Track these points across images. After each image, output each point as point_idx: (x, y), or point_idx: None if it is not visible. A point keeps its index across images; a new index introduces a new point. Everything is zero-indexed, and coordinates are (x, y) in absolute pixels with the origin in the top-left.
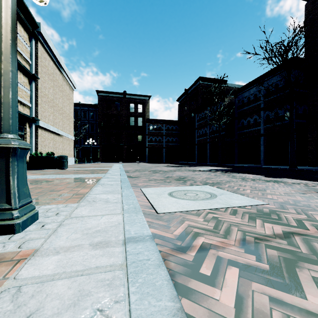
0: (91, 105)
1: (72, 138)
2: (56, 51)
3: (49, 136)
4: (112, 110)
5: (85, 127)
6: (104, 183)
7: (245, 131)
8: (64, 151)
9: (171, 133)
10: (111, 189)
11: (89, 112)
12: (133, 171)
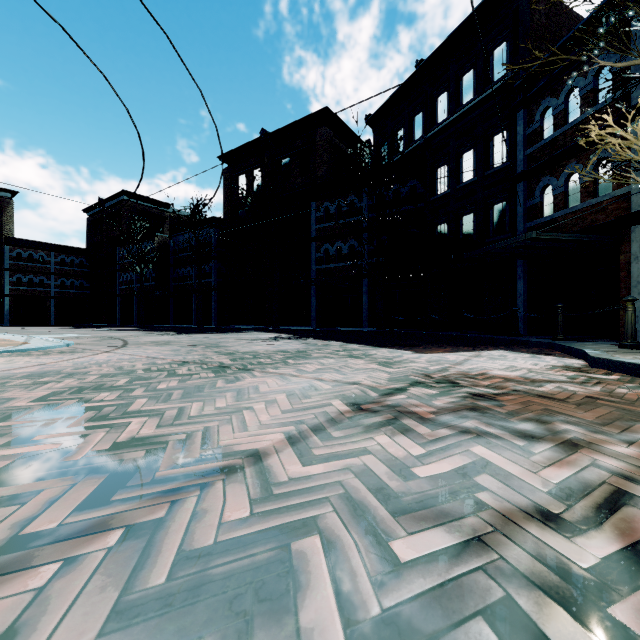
0: None
1: None
2: None
3: None
4: None
5: None
6: None
7: (180, 284)
8: None
9: (70, 271)
10: None
11: None
12: None
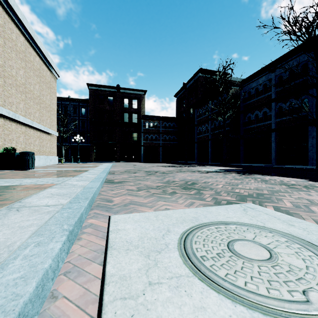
0: (82, 100)
1: (54, 133)
2: (29, 25)
3: (18, 128)
4: (104, 105)
5: (75, 124)
6: (31, 202)
7: (252, 127)
8: (43, 148)
9: (168, 131)
10: None
11: (80, 107)
12: (121, 172)
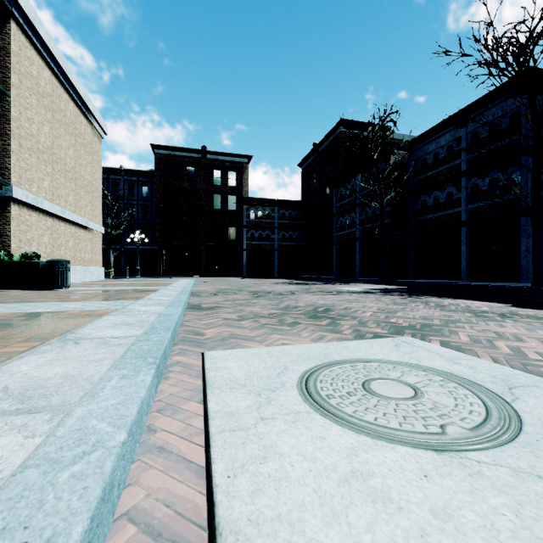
0: (143, 172)
1: (98, 229)
2: (59, 51)
3: (41, 221)
4: (180, 180)
5: (132, 212)
6: (89, 333)
7: (429, 218)
8: (80, 253)
9: (288, 225)
10: (69, 369)
11: (139, 184)
12: (212, 294)
